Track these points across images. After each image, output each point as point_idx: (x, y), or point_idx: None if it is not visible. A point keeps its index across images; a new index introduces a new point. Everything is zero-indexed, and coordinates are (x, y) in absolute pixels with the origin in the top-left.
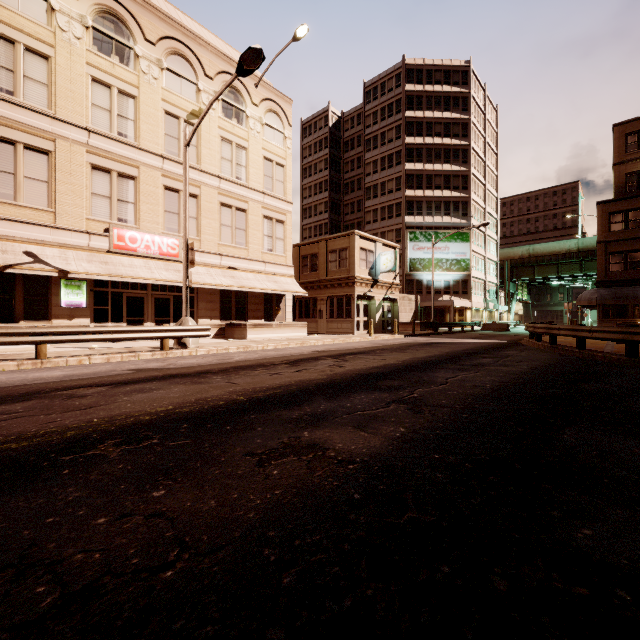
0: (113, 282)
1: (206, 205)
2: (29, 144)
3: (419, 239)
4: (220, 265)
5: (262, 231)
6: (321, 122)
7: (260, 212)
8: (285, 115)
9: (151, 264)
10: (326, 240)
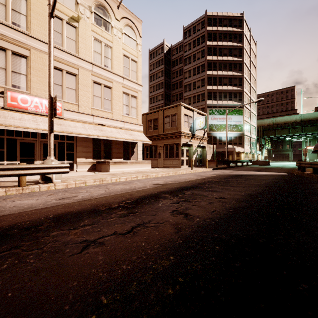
0: (8, 131)
1: (82, 81)
2: None
3: (215, 113)
4: (92, 122)
5: (122, 102)
6: (159, 50)
7: (121, 89)
8: (137, 30)
9: (38, 119)
10: (163, 110)
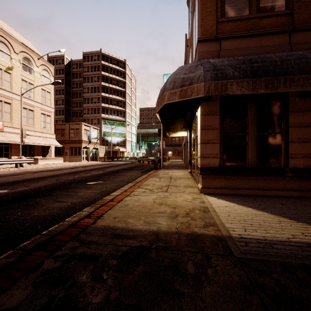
0: None
1: (15, 107)
2: None
3: (107, 124)
4: None
5: (41, 119)
6: (60, 61)
7: (40, 111)
8: (51, 72)
9: None
10: (69, 124)
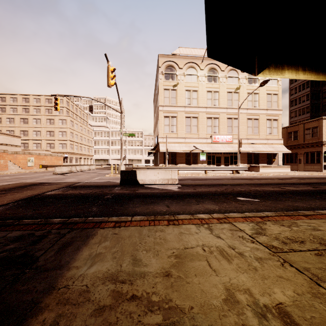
0: (212, 152)
1: (241, 121)
2: (193, 116)
3: None
4: (247, 143)
5: (266, 126)
6: None
7: (265, 118)
8: None
9: (223, 145)
10: (303, 123)
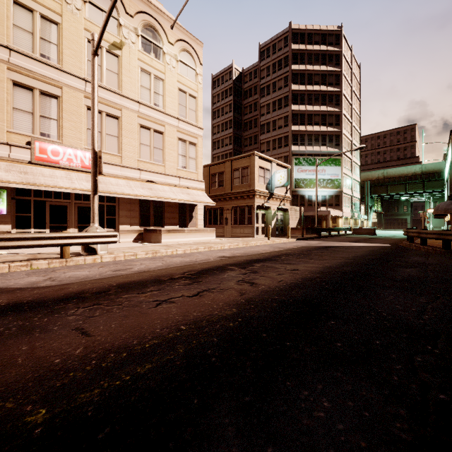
0: (36, 191)
1: (127, 126)
2: None
3: (302, 163)
4: (139, 178)
5: (177, 151)
6: (227, 76)
7: (175, 135)
8: (197, 55)
9: (73, 175)
10: (231, 160)
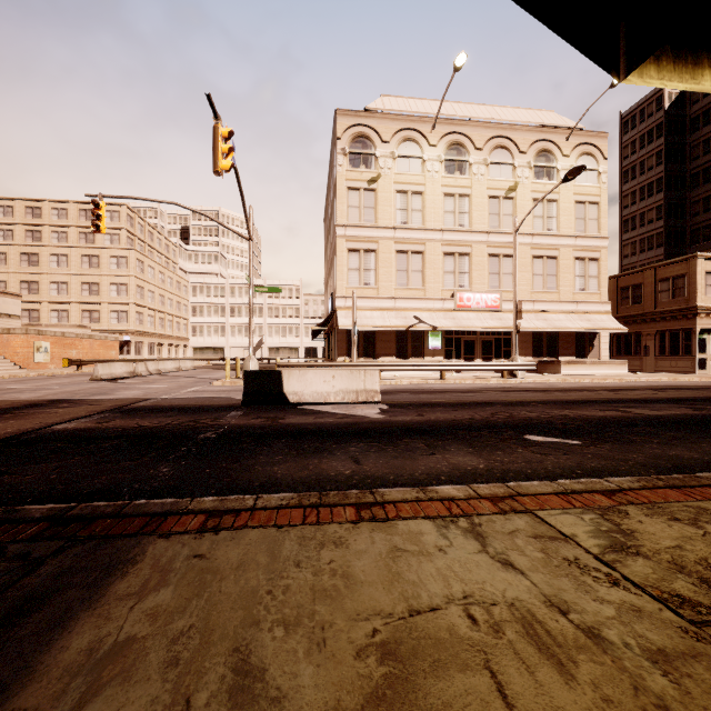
0: (455, 331)
1: (520, 261)
2: (413, 250)
3: None
4: (532, 310)
5: (573, 273)
6: (651, 107)
7: (571, 255)
8: (599, 151)
9: (480, 316)
10: (654, 268)
